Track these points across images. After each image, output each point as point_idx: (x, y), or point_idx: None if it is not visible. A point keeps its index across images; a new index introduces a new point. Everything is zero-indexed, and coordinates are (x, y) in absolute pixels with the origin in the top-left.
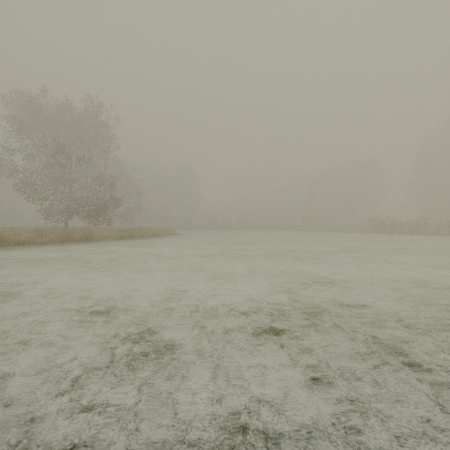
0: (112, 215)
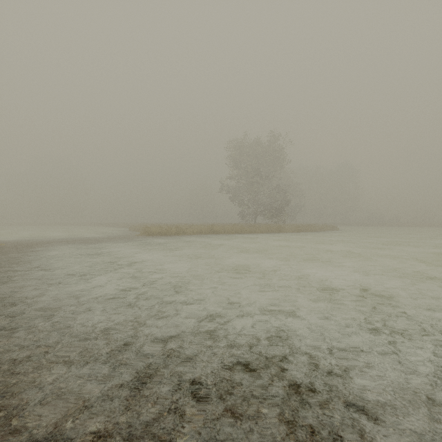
0: (285, 214)
